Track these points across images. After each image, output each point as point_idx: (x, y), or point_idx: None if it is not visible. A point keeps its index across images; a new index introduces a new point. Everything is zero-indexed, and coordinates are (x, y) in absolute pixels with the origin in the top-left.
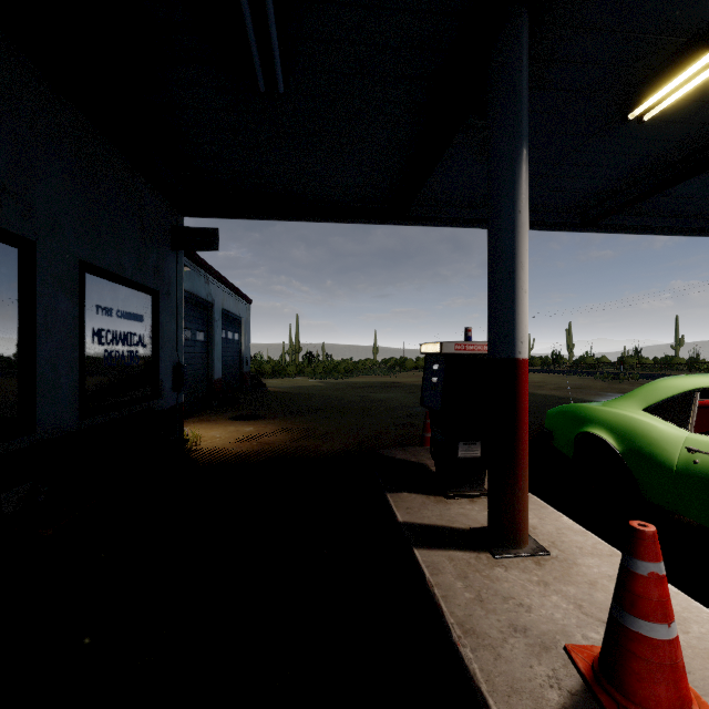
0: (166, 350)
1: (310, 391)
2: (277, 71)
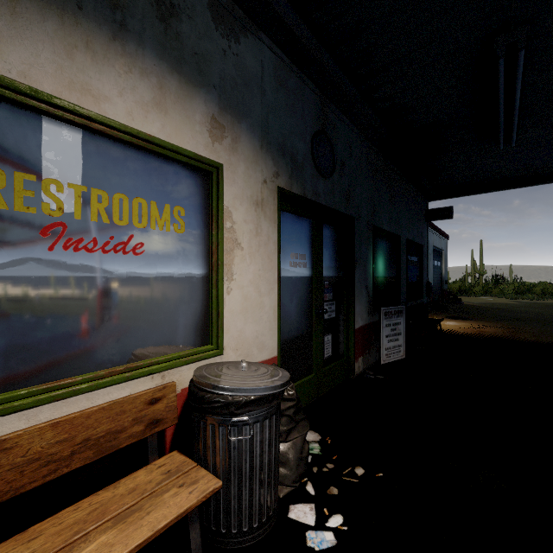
0: (423, 274)
1: (504, 307)
2: (512, 141)
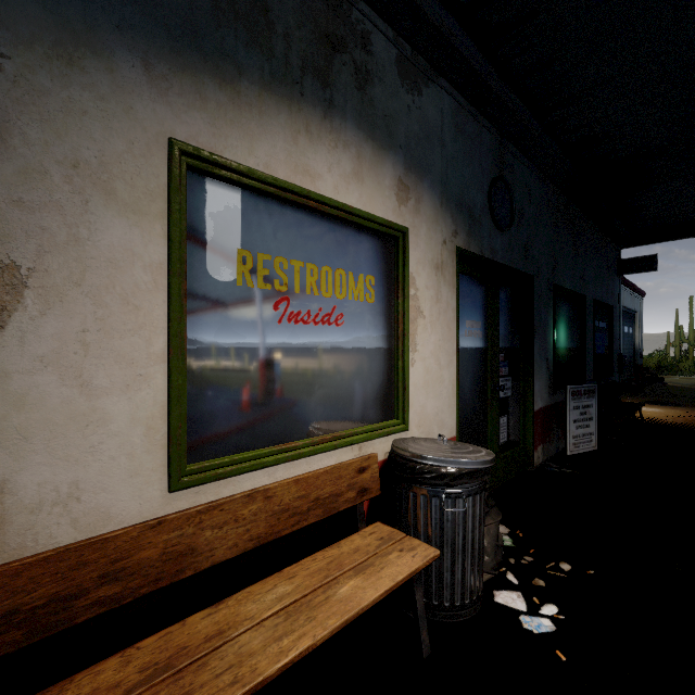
0: (614, 344)
1: None
2: None
